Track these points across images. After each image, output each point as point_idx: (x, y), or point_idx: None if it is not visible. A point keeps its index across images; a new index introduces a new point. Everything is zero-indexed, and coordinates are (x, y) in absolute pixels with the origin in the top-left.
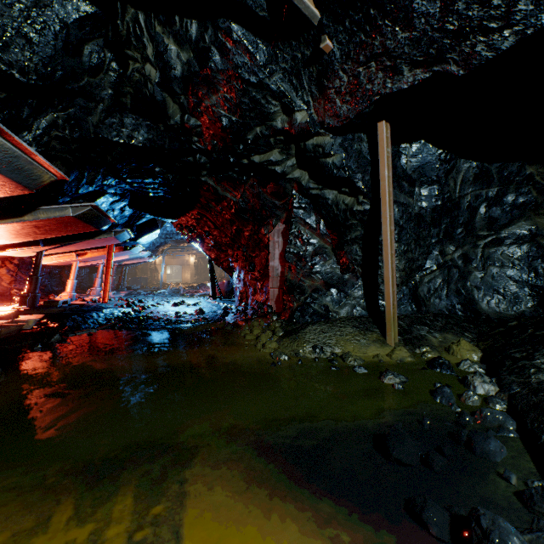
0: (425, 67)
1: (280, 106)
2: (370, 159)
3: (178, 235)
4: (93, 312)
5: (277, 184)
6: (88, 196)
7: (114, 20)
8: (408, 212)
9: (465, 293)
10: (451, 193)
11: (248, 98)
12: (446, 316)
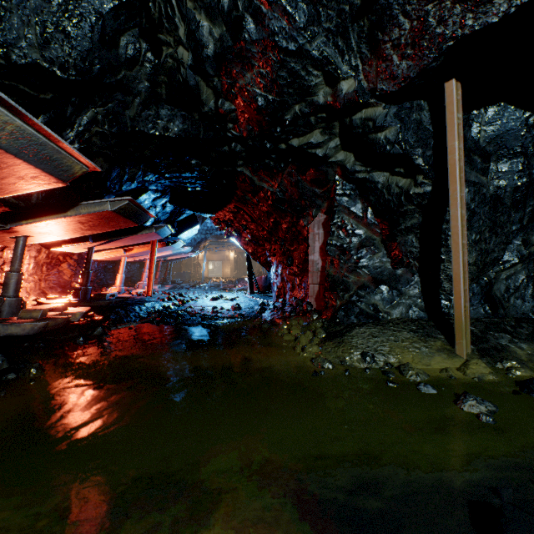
0: None
1: (322, 77)
2: (432, 130)
3: (218, 231)
4: (136, 305)
5: (318, 169)
6: (132, 194)
7: (146, 4)
8: (481, 192)
9: None
10: None
11: (286, 70)
12: (533, 321)
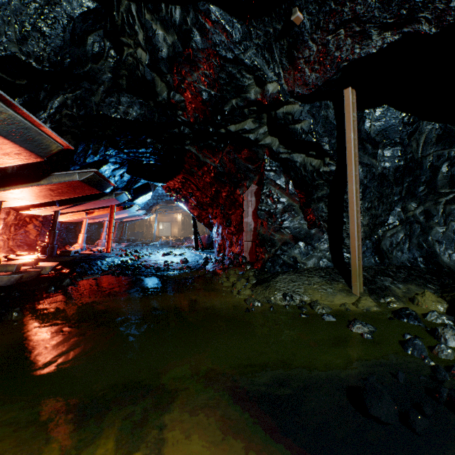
0: (395, 29)
1: (253, 79)
2: (336, 124)
3: (168, 197)
4: (98, 260)
5: (250, 150)
6: (94, 165)
7: (111, 12)
8: (372, 171)
9: (426, 247)
10: (414, 153)
11: (225, 73)
12: (408, 268)
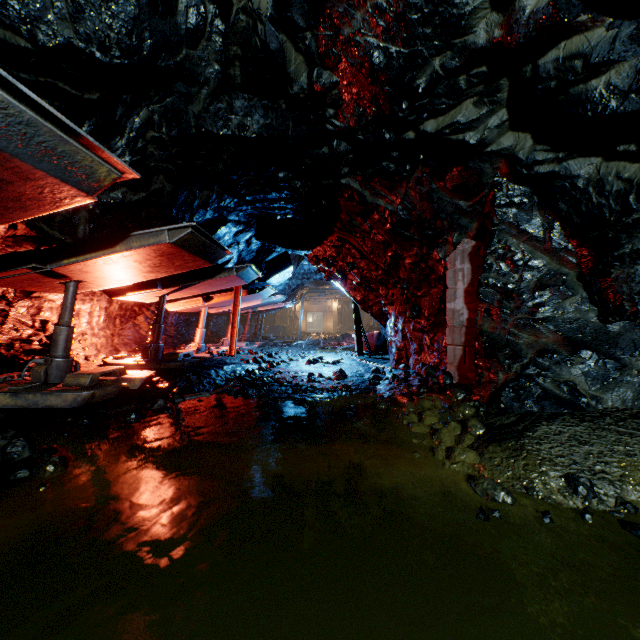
0: None
1: None
2: None
3: (317, 275)
4: (212, 369)
5: (466, 167)
6: (209, 227)
7: None
8: None
9: None
10: None
11: None
12: None
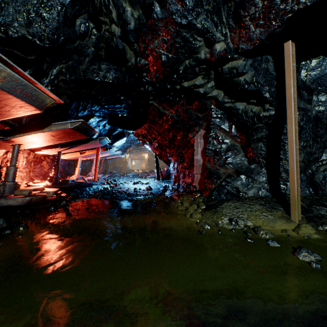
0: None
1: (203, 41)
2: (275, 74)
3: (137, 141)
4: (87, 187)
5: (200, 101)
6: (85, 118)
7: None
8: (307, 115)
9: None
10: None
11: (180, 37)
12: None
